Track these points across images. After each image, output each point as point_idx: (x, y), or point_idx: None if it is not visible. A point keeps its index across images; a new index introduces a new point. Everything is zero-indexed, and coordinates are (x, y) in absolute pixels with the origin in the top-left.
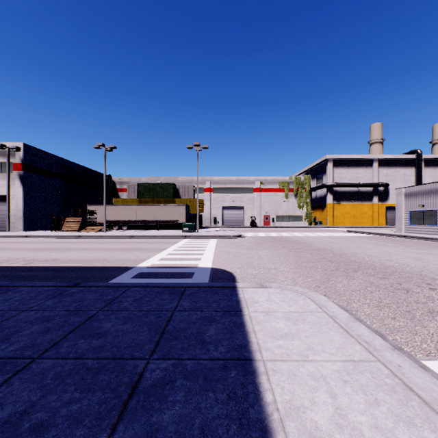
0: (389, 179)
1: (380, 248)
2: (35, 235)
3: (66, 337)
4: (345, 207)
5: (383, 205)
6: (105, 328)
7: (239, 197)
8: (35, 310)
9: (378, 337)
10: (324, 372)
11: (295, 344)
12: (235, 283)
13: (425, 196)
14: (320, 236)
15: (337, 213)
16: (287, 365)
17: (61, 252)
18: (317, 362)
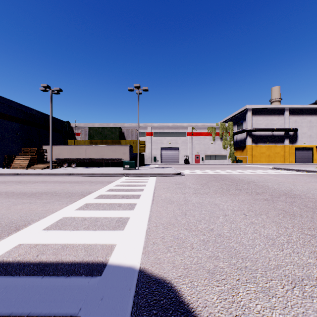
0: (298, 125)
1: None
2: None
3: None
4: (261, 148)
5: (293, 146)
6: None
7: (175, 140)
8: None
9: None
10: None
11: None
12: None
13: None
14: (256, 173)
15: (255, 153)
16: None
17: None
18: None
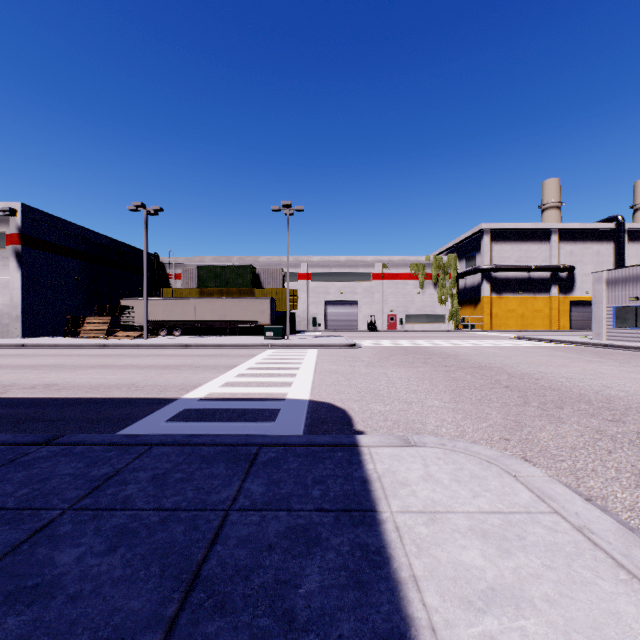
0: (575, 260)
1: (580, 364)
2: (35, 344)
3: None
4: (509, 301)
5: (566, 299)
6: (56, 569)
7: (351, 287)
8: None
9: None
10: None
11: (530, 633)
12: (354, 436)
13: (639, 283)
14: (477, 345)
15: (497, 311)
16: None
17: (65, 371)
18: None
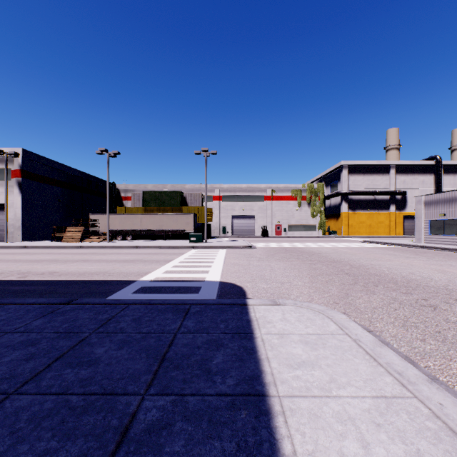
0: (407, 187)
1: (400, 259)
2: (34, 246)
3: (51, 365)
4: (360, 215)
5: (401, 214)
6: (96, 355)
7: (250, 205)
8: (20, 332)
9: (411, 365)
10: (351, 412)
11: (315, 375)
12: (245, 300)
13: (446, 204)
14: (335, 247)
15: (352, 223)
16: (308, 402)
17: (59, 264)
18: (342, 398)
